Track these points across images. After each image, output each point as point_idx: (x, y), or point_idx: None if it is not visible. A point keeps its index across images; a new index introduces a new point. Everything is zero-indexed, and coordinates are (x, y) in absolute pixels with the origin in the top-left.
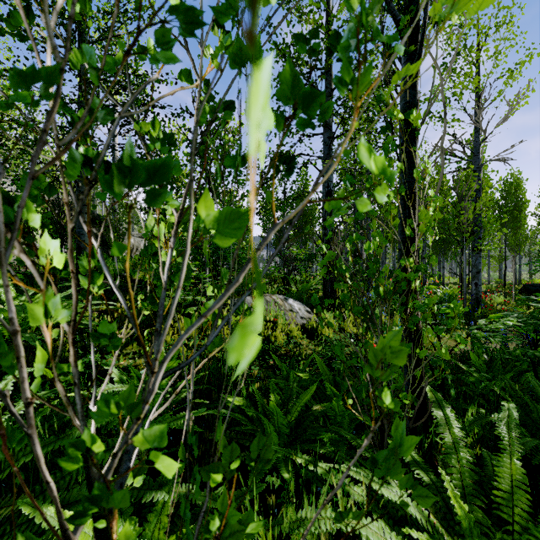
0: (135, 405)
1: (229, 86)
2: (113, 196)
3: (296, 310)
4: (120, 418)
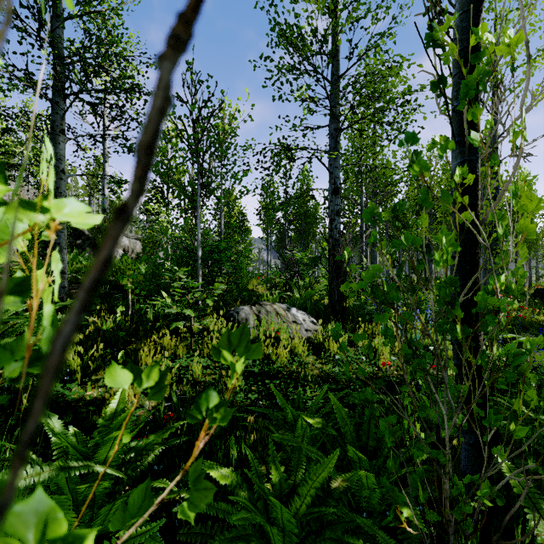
0: None
1: None
2: None
3: (300, 321)
4: None
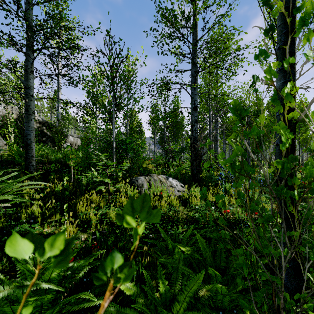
0: None
1: None
2: None
3: (174, 185)
4: None
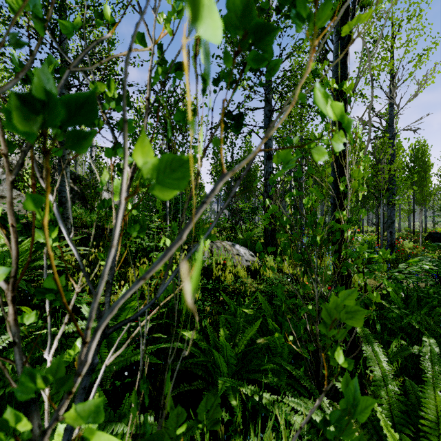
0: (65, 378)
1: (181, 48)
2: (25, 137)
3: (242, 254)
4: (75, 364)
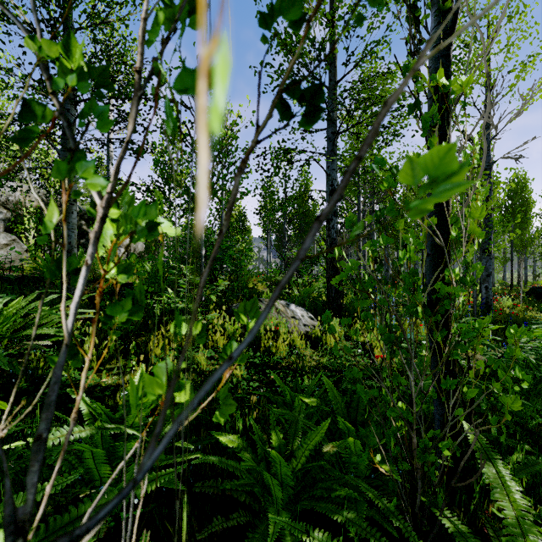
0: None
1: None
2: None
3: (299, 316)
4: None
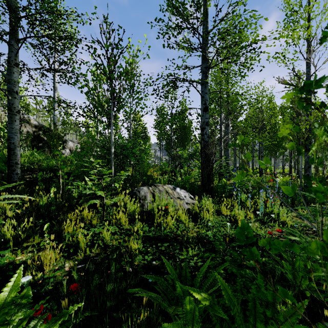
0: None
1: None
2: None
3: (182, 197)
4: None
